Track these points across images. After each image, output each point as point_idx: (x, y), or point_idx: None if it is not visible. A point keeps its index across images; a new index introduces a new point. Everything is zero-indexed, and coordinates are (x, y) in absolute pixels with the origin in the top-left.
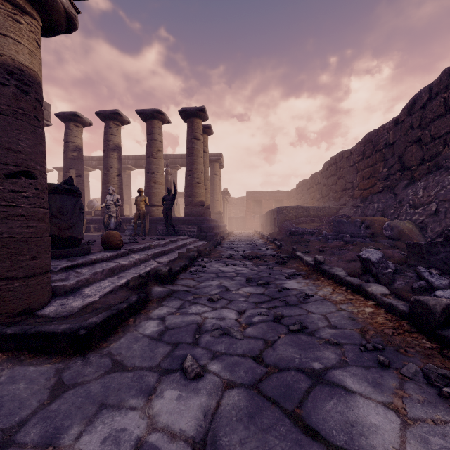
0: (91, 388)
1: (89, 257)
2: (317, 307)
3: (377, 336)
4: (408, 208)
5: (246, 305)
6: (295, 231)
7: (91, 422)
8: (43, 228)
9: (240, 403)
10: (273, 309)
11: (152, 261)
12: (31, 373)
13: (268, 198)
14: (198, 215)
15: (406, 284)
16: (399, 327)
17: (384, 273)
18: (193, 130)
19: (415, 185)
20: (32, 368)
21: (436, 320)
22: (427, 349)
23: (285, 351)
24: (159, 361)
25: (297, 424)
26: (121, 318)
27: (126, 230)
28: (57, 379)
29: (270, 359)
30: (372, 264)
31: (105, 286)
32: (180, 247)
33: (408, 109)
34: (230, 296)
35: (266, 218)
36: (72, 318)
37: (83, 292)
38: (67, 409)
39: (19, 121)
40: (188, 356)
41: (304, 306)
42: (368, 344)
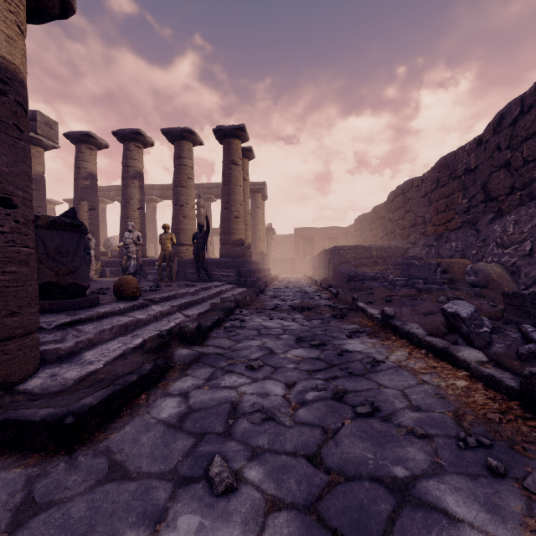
0: (72, 510)
1: (96, 310)
2: (391, 378)
3: (478, 423)
4: (495, 248)
5: (296, 375)
6: (355, 276)
7: None
8: (26, 274)
9: None
10: (333, 380)
11: (178, 315)
12: None
13: (321, 236)
14: (237, 256)
15: (508, 348)
16: (507, 410)
17: (479, 332)
18: (230, 153)
19: (503, 219)
20: None
21: None
22: None
23: (353, 448)
24: (176, 463)
25: None
26: (130, 396)
27: (149, 274)
28: (26, 494)
29: (332, 460)
30: (462, 320)
31: (114, 348)
32: (214, 296)
33: (494, 126)
34: (276, 361)
35: (319, 260)
36: (63, 396)
37: (83, 358)
38: None
39: None
40: (215, 457)
41: (373, 377)
42: (470, 438)
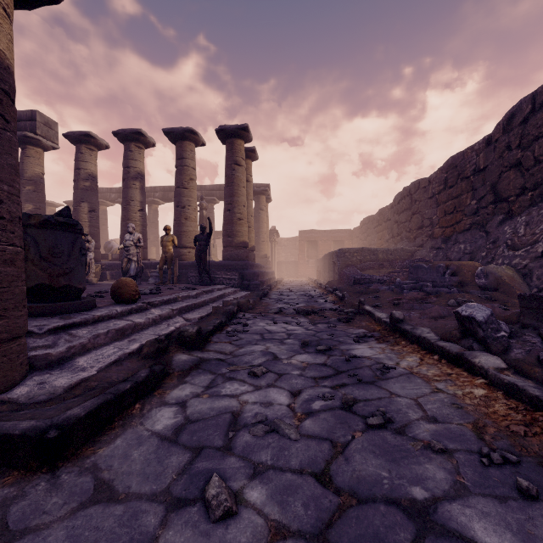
0: (49, 539)
1: (92, 314)
2: (403, 386)
3: (501, 437)
4: (506, 250)
5: (302, 382)
6: (361, 279)
7: None
8: (12, 275)
9: None
10: (341, 388)
11: (178, 318)
12: None
13: (325, 239)
14: (240, 259)
15: (527, 353)
16: (532, 422)
17: (496, 337)
18: (233, 153)
19: (513, 220)
20: None
21: None
22: None
23: (365, 465)
24: (170, 482)
25: None
26: (122, 405)
27: (150, 277)
28: None
29: (342, 479)
30: (477, 324)
31: (109, 354)
32: (216, 299)
33: (504, 125)
34: (280, 368)
35: (324, 263)
36: (50, 405)
37: (75, 364)
38: None
39: None
40: (213, 476)
41: (383, 385)
42: (494, 454)
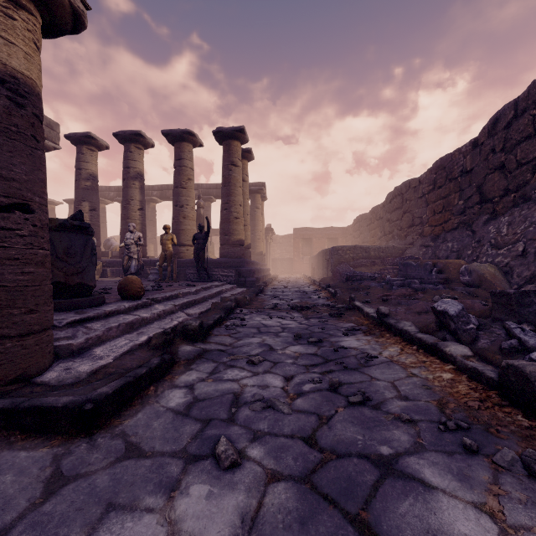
0: (97, 481)
1: (103, 309)
2: (382, 372)
3: (459, 410)
4: (490, 248)
5: (294, 369)
6: (353, 276)
7: (94, 529)
8: (42, 275)
9: (289, 504)
10: (328, 373)
11: (180, 313)
12: (21, 461)
13: (319, 236)
14: (236, 257)
15: (492, 343)
16: (486, 399)
17: (465, 329)
18: (229, 154)
19: (497, 220)
20: (24, 453)
21: (535, 391)
22: (525, 429)
23: (345, 431)
24: (186, 444)
25: (363, 533)
26: (140, 387)
27: (150, 274)
28: (54, 468)
29: (325, 441)
30: (450, 318)
31: (121, 345)
32: (214, 296)
33: (489, 129)
34: (275, 357)
35: (318, 260)
36: (78, 387)
37: (93, 353)
38: (65, 511)
39: (12, 142)
40: (221, 438)
41: (366, 371)
42: (450, 422)
